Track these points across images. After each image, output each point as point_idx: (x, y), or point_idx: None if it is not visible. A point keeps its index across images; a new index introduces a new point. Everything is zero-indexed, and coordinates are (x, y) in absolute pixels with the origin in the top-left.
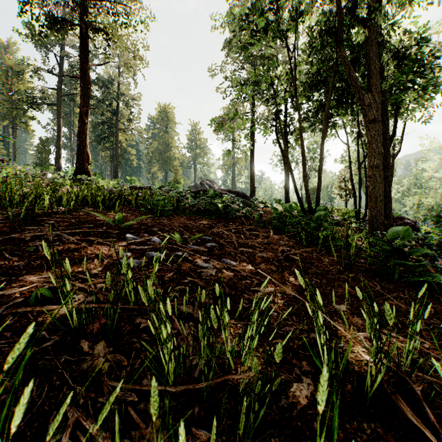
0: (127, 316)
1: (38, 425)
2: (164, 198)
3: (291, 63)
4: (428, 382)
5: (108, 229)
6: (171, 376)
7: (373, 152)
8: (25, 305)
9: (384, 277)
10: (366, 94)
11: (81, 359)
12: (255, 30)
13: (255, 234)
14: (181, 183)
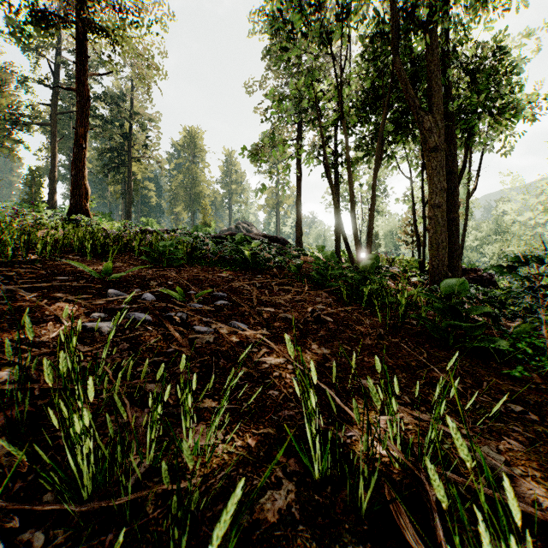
0: (63, 400)
1: None
2: (172, 244)
3: (336, 75)
4: (454, 482)
5: (88, 283)
6: (88, 487)
7: (435, 188)
8: None
9: (436, 343)
10: (426, 116)
11: None
12: (291, 32)
13: (286, 289)
14: (212, 226)
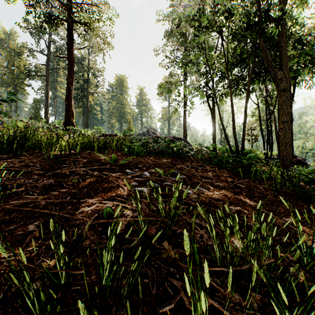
0: (165, 225)
1: (162, 289)
2: (139, 144)
3: (223, 49)
4: None
5: (111, 166)
6: (218, 262)
7: (284, 112)
8: (101, 218)
9: (304, 199)
10: (278, 71)
11: (159, 252)
12: (199, 26)
13: (204, 169)
14: (133, 131)
